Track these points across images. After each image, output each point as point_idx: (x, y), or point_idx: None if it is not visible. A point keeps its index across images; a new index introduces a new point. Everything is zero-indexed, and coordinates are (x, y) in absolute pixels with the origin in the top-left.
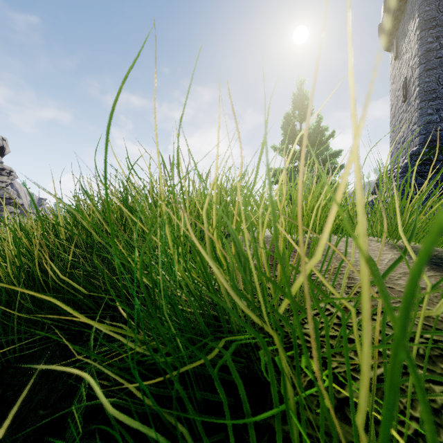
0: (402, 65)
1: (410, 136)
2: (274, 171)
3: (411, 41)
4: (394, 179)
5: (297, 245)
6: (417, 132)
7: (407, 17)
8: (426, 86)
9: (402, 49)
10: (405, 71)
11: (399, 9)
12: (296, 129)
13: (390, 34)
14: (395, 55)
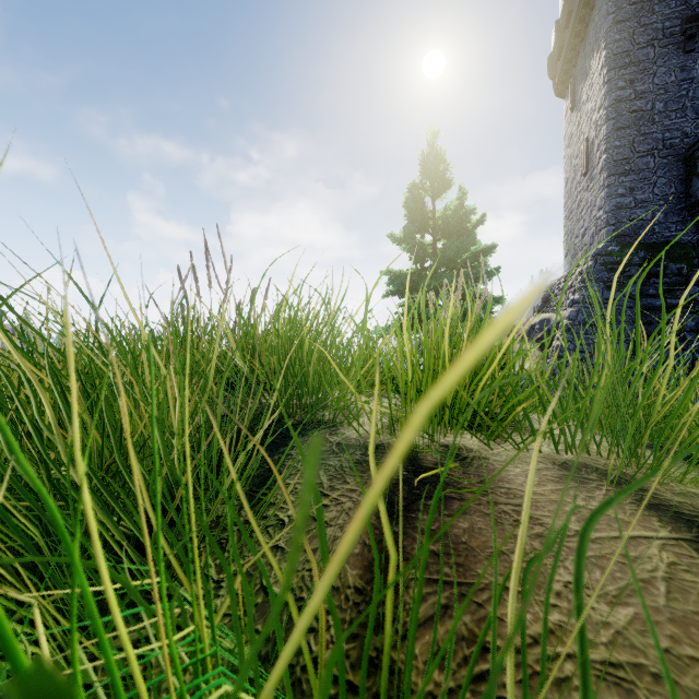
0: (582, 119)
1: (594, 226)
2: (393, 274)
3: (595, 85)
4: (570, 291)
5: (429, 498)
6: (603, 221)
7: (589, 48)
8: (616, 153)
9: (582, 95)
10: (586, 129)
11: (578, 35)
12: (427, 209)
13: (565, 73)
14: (572, 103)
